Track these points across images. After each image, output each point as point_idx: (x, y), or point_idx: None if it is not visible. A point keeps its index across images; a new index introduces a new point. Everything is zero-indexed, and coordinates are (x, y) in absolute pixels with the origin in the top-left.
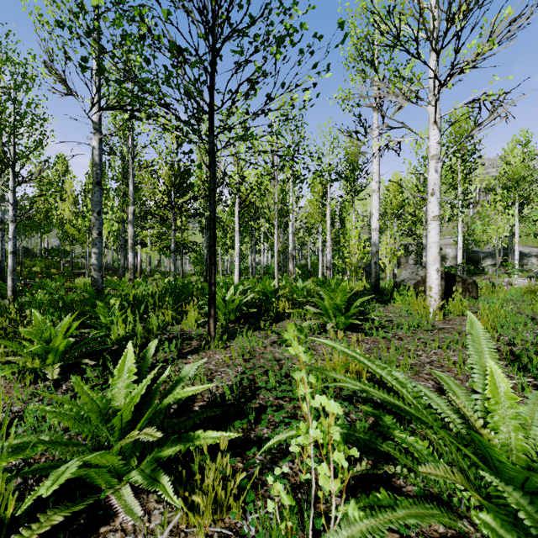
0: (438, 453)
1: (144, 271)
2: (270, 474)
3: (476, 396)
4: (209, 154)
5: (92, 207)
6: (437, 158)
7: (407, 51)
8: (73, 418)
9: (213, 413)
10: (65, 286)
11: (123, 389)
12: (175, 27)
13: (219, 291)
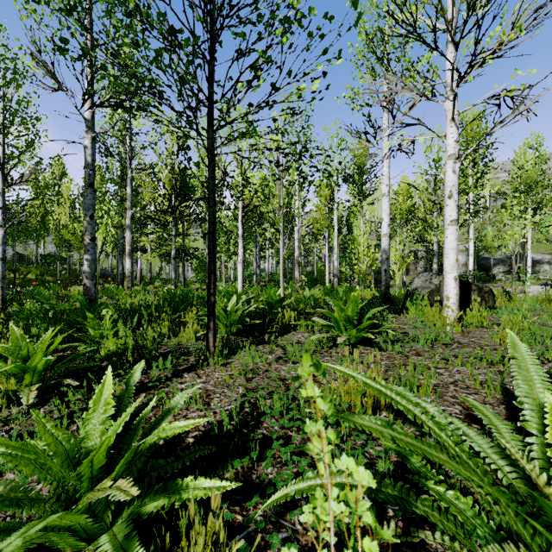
0: (485, 511)
1: (144, 279)
2: (275, 536)
3: (530, 438)
4: (208, 150)
5: (84, 210)
6: (455, 158)
7: (423, 41)
8: (34, 462)
9: (207, 450)
10: (60, 294)
11: (98, 425)
12: (167, 4)
13: (221, 300)
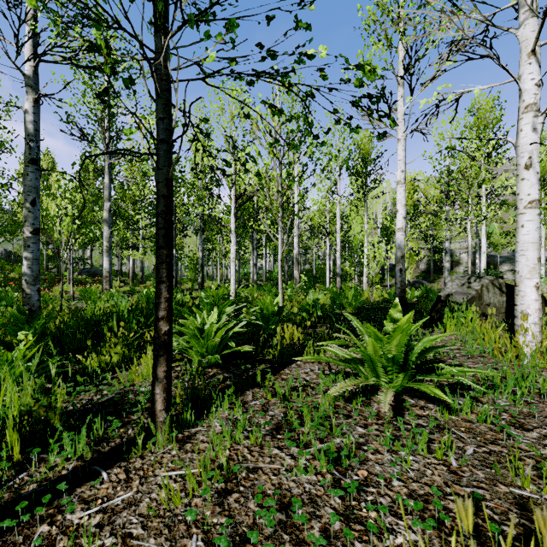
0: None
1: (136, 277)
2: None
3: None
4: (150, 63)
5: (23, 194)
6: (536, 109)
7: None
8: None
9: None
10: None
11: None
12: None
13: (200, 312)
